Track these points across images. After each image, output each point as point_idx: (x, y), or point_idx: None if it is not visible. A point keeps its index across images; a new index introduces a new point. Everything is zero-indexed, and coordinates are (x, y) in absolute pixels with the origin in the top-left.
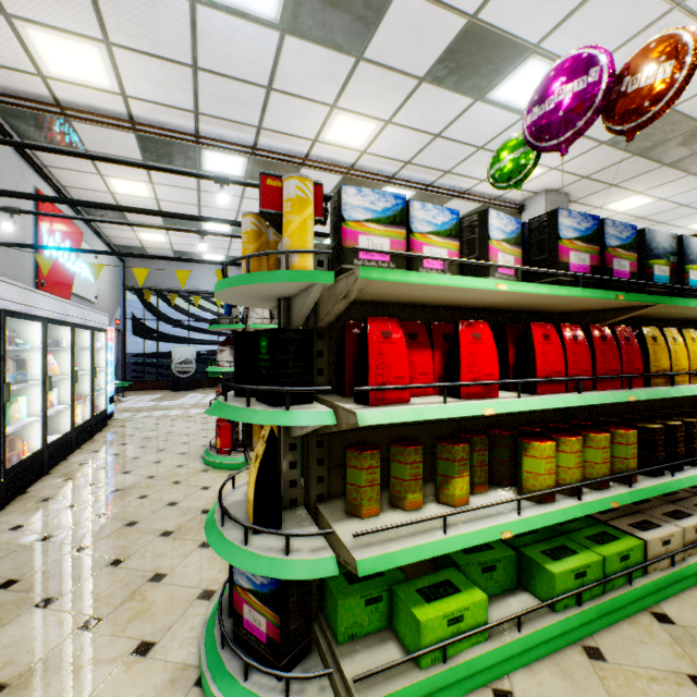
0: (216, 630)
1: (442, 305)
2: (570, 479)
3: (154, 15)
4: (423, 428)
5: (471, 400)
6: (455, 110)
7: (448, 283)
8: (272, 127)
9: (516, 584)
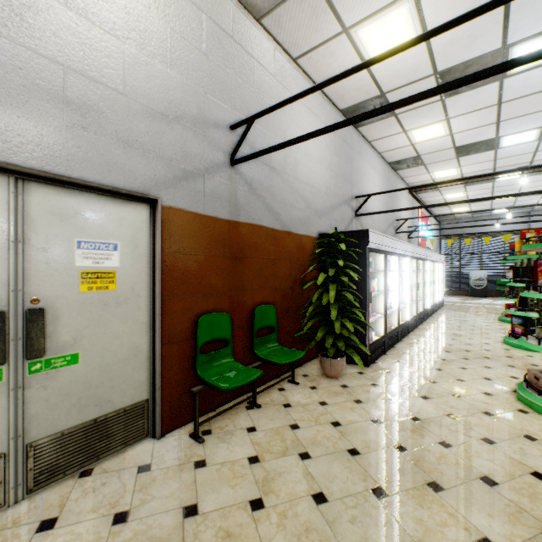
0: (507, 335)
1: None
2: None
3: (479, 157)
4: None
5: None
6: None
7: None
8: (539, 159)
9: None
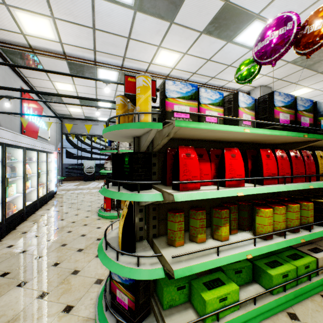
0: (103, 301)
1: (214, 140)
2: (279, 227)
3: (74, 3)
4: (204, 201)
5: (230, 188)
6: (217, 47)
7: (220, 129)
8: (130, 57)
9: (252, 279)
